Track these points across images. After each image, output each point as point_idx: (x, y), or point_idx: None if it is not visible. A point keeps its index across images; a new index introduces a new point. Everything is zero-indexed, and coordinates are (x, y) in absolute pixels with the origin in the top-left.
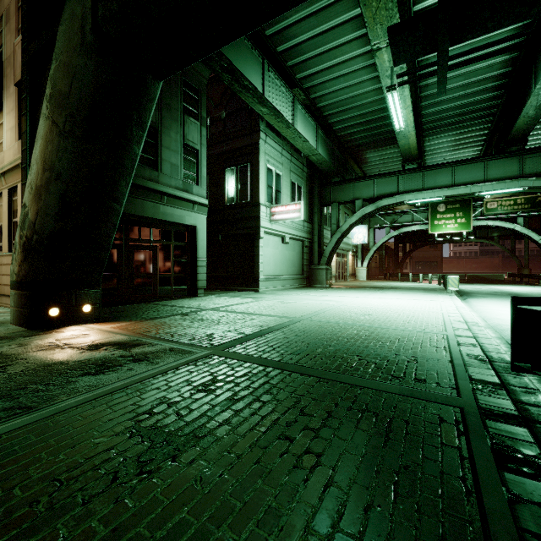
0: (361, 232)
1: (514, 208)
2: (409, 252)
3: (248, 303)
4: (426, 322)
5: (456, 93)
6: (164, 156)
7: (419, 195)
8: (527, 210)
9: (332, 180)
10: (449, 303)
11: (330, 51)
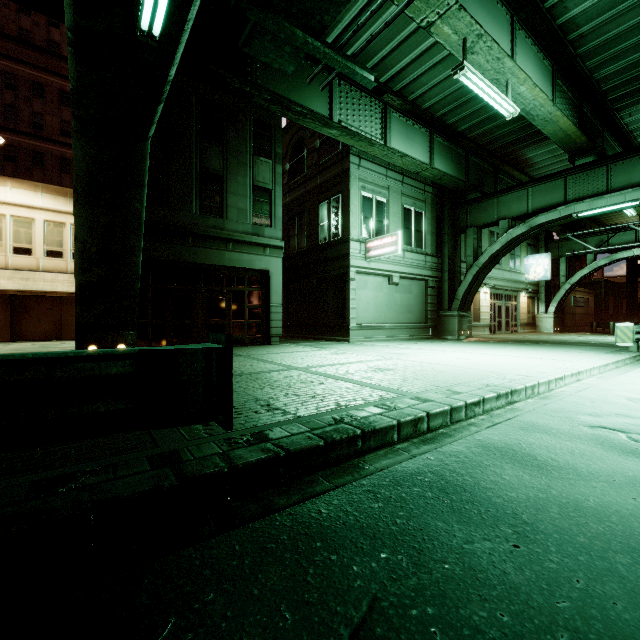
0: (540, 263)
1: None
2: None
3: (299, 352)
4: (432, 381)
5: None
6: (230, 203)
7: (598, 202)
8: None
9: (467, 198)
10: (566, 364)
11: (409, 40)
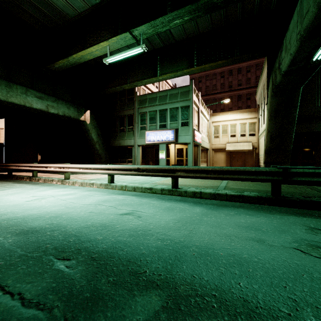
0: None
1: None
2: None
3: None
4: None
5: None
6: None
7: None
8: None
9: None
10: None
11: None
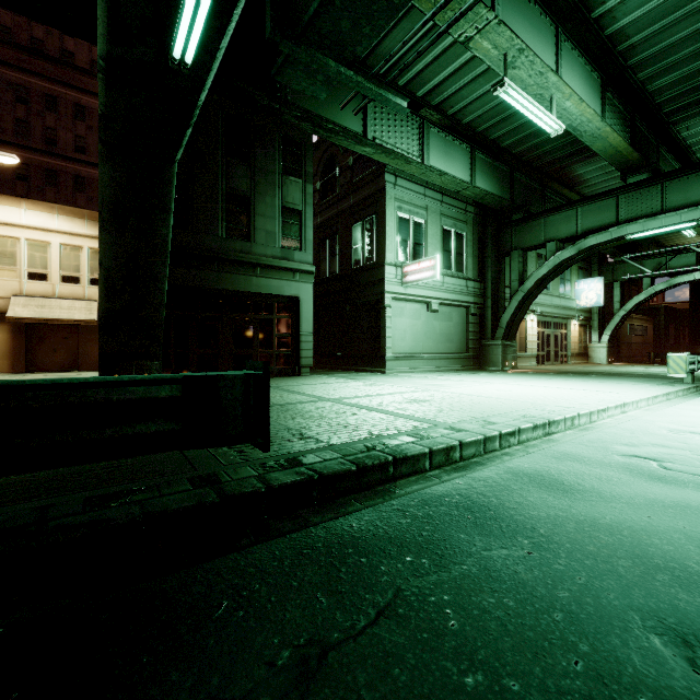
0: (592, 288)
1: None
2: None
3: (331, 383)
4: (468, 413)
5: None
6: (258, 225)
7: (651, 223)
8: None
9: (512, 218)
10: (612, 396)
11: (448, 52)
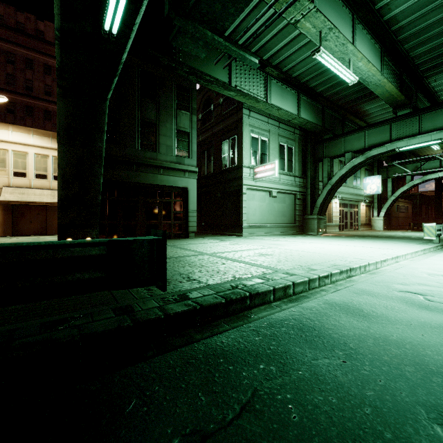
0: (374, 182)
1: None
2: None
3: (208, 243)
4: (297, 262)
5: None
6: (161, 141)
7: (412, 141)
8: None
9: (323, 137)
10: (389, 251)
11: (283, 30)
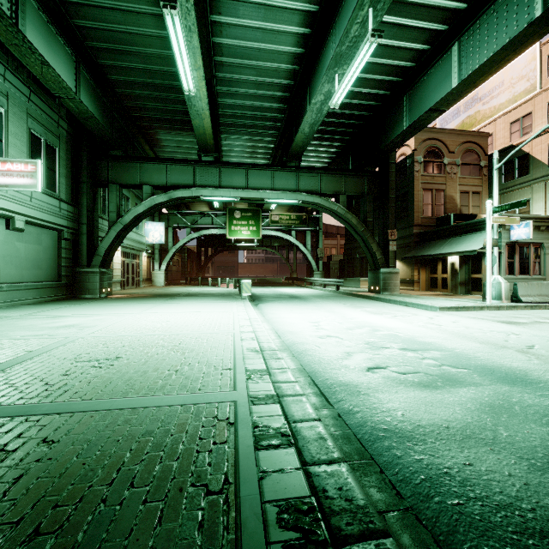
0: (158, 229)
1: (289, 222)
2: (211, 256)
3: None
4: (208, 363)
5: (250, 89)
6: None
7: (216, 192)
8: (297, 226)
9: (110, 152)
10: (243, 315)
11: None
